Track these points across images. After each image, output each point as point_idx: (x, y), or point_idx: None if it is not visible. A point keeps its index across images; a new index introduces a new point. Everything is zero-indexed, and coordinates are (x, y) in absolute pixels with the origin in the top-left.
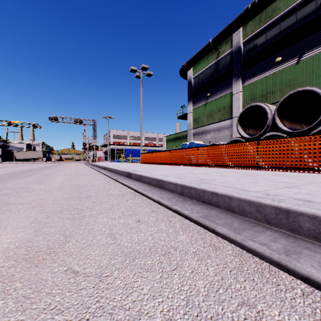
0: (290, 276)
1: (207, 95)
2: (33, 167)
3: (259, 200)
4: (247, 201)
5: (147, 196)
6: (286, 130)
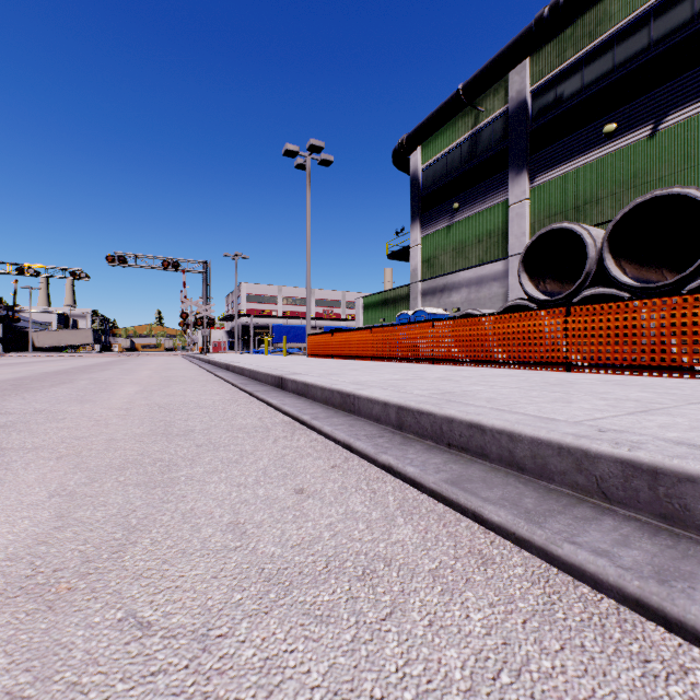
0: (673, 636)
1: (453, 206)
2: (72, 366)
3: (583, 445)
4: (553, 446)
5: (321, 432)
6: (629, 282)
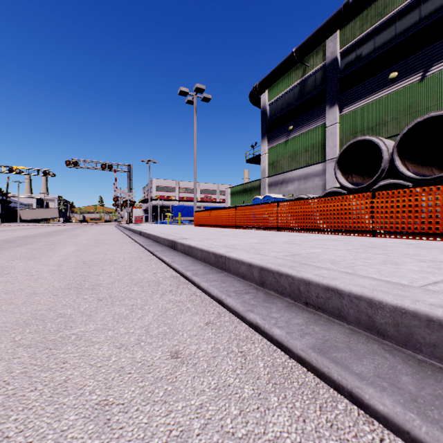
0: None
1: (288, 128)
2: (40, 232)
3: None
4: (420, 318)
5: (199, 287)
6: (412, 176)
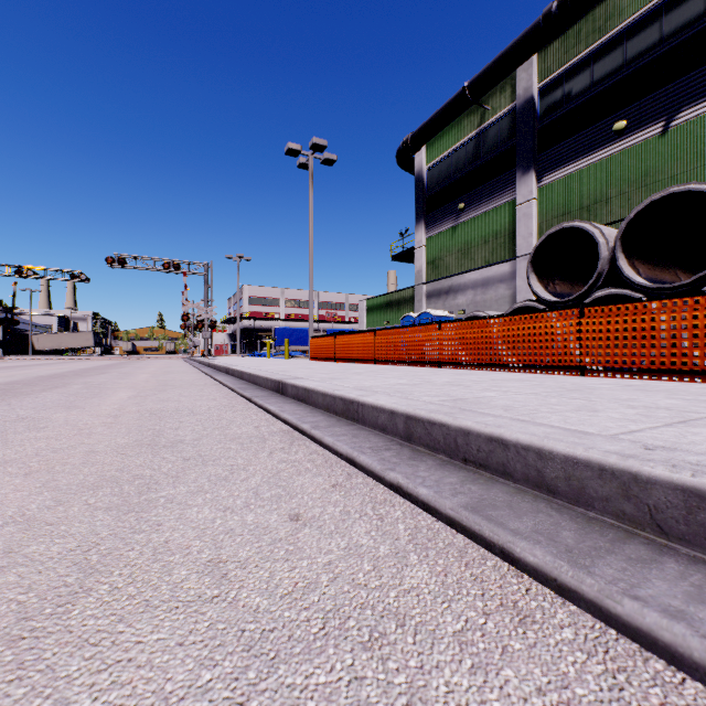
0: None
1: (458, 206)
2: (69, 369)
3: (632, 467)
4: (592, 467)
5: (322, 443)
6: (643, 283)
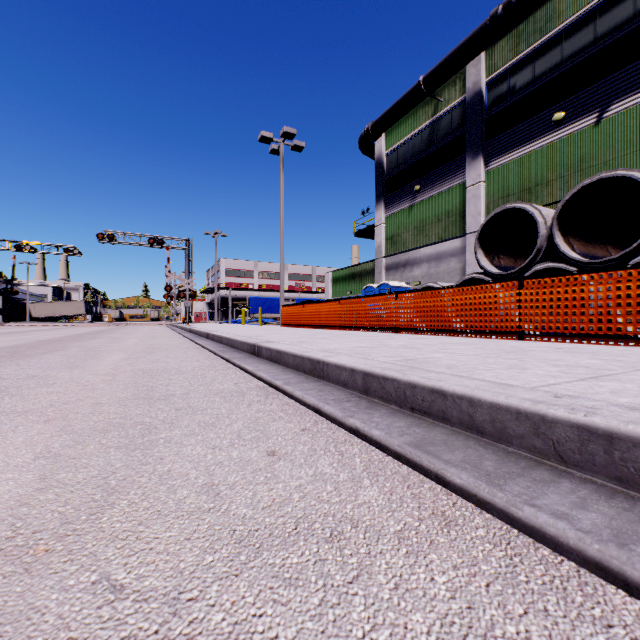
0: (634, 600)
1: (414, 188)
2: (65, 334)
3: (541, 410)
4: (511, 411)
5: (293, 396)
6: (577, 258)
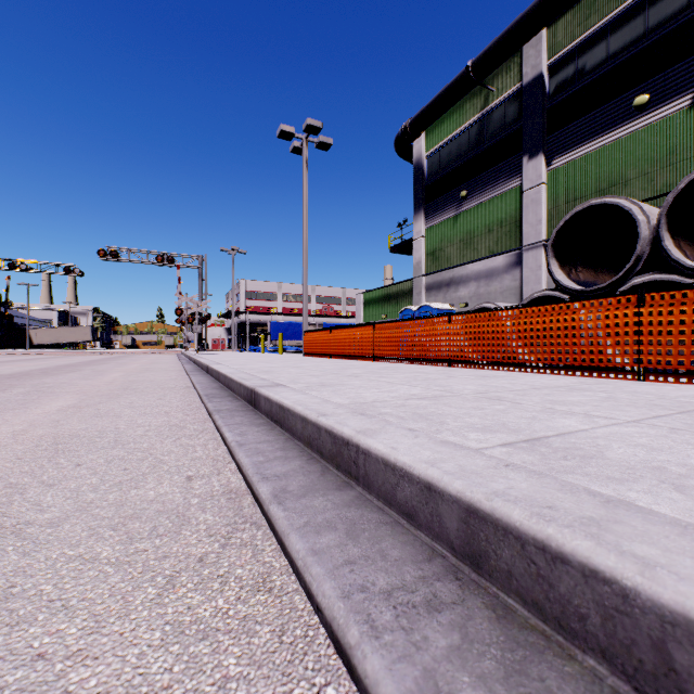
0: None
1: (460, 194)
2: (45, 366)
3: None
4: None
5: (284, 548)
6: None
